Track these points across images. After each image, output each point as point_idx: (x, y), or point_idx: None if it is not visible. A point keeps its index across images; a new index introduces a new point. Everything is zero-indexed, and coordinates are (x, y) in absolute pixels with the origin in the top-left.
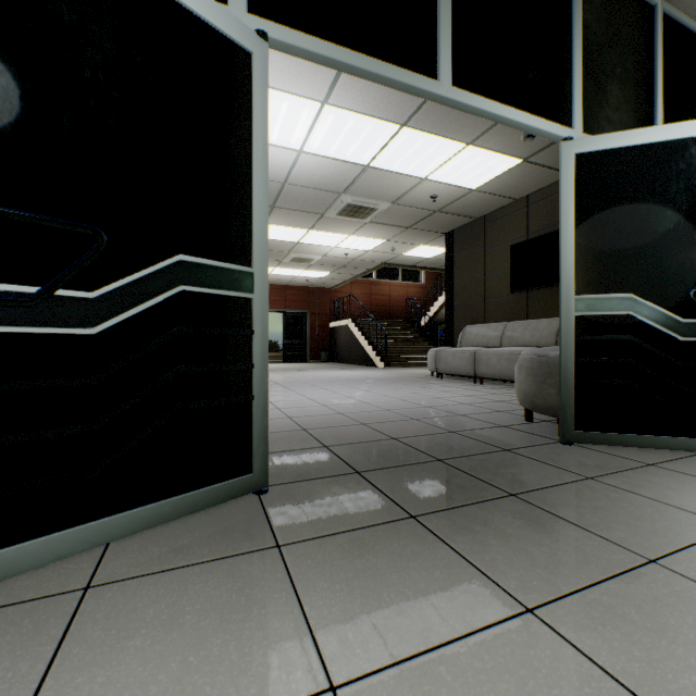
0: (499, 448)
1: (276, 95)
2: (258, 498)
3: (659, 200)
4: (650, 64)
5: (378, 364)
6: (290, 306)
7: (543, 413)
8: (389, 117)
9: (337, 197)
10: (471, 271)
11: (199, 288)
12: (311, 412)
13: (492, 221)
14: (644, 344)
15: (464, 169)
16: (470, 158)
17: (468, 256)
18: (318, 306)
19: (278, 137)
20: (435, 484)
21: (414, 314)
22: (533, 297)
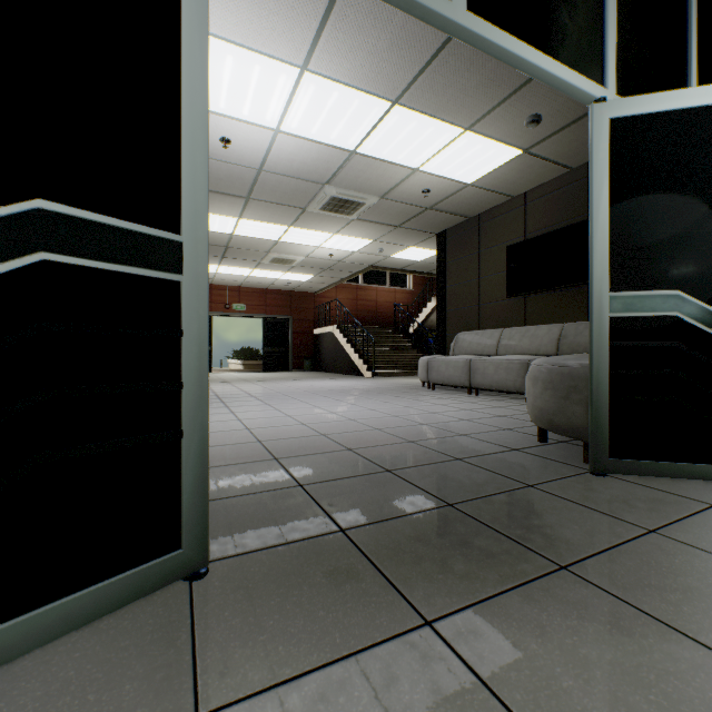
0: (521, 483)
1: (246, 55)
2: (187, 590)
3: (711, 176)
4: (684, 26)
5: (365, 374)
6: (271, 311)
7: (565, 435)
8: (379, 92)
9: (320, 188)
10: (464, 274)
11: (79, 259)
12: (287, 434)
13: (486, 220)
14: (693, 352)
15: (461, 159)
16: (467, 146)
17: (461, 258)
18: (301, 311)
19: (251, 111)
20: (451, 550)
21: (402, 321)
22: (531, 302)
